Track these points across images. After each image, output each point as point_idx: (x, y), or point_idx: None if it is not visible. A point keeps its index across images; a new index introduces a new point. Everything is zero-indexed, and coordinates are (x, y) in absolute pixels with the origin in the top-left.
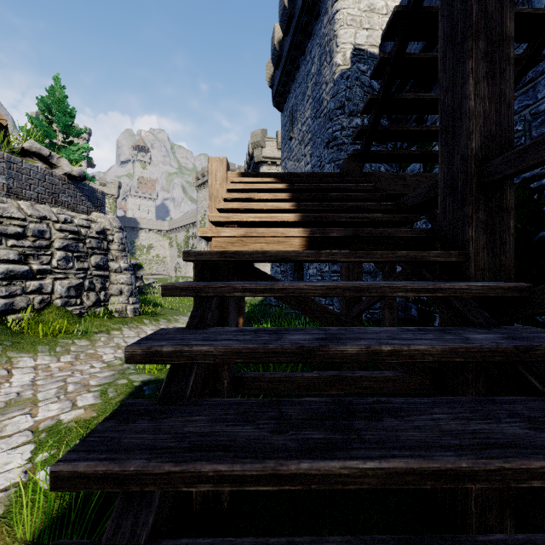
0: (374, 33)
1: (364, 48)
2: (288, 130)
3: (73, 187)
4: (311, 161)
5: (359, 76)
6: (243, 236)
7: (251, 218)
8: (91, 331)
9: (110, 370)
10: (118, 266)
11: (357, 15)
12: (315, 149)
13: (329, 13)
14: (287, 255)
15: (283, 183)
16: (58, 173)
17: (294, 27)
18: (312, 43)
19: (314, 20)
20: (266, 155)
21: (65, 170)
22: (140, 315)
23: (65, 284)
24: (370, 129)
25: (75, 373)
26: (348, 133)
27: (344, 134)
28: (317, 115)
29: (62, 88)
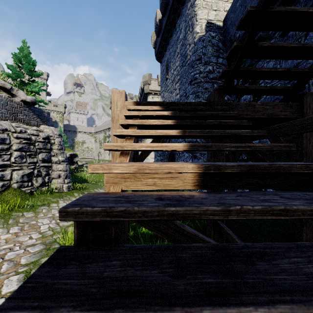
0: (219, 13)
1: (213, 22)
2: (165, 74)
3: (27, 109)
4: (179, 93)
5: (211, 39)
6: (135, 172)
7: (143, 147)
8: (37, 205)
9: (41, 243)
10: (58, 159)
11: (209, 1)
12: (182, 85)
13: (191, 0)
14: (189, 212)
15: (167, 110)
16: (16, 100)
17: (169, 11)
18: (180, 20)
19: (181, 6)
20: (151, 89)
21: (21, 98)
22: (72, 190)
23: (20, 173)
24: (233, 69)
25: (16, 245)
26: (204, 75)
27: (201, 76)
28: (183, 64)
29: (28, 47)
